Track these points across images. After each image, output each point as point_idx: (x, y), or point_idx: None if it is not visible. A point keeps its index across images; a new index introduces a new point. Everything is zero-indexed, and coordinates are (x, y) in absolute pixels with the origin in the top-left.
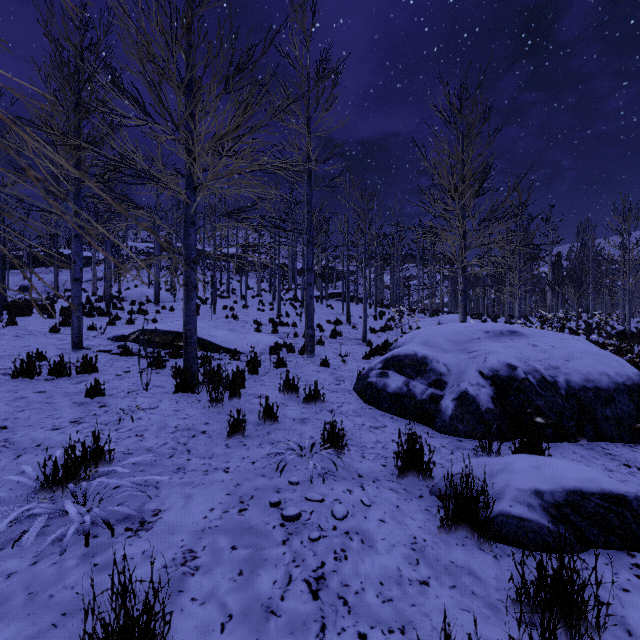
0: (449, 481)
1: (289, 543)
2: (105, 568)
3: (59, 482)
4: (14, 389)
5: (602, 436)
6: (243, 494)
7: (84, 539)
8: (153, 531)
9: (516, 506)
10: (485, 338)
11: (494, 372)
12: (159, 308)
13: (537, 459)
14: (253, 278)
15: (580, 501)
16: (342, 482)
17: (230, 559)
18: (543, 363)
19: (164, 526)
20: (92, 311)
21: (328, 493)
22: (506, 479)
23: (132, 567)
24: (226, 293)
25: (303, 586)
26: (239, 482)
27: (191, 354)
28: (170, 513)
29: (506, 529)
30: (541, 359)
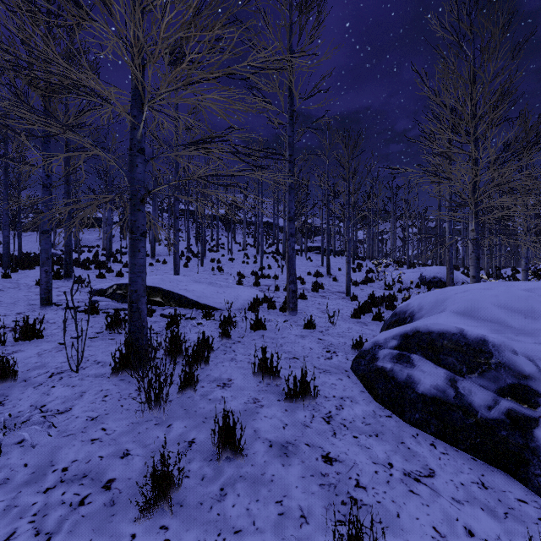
0: None
1: None
2: None
3: None
4: None
5: None
6: None
7: None
8: None
9: None
10: None
11: None
12: (154, 261)
13: None
14: (240, 234)
15: None
16: None
17: None
18: None
19: None
20: (89, 264)
21: None
22: None
23: None
24: (216, 247)
25: None
26: None
27: (137, 323)
28: None
29: None
30: None
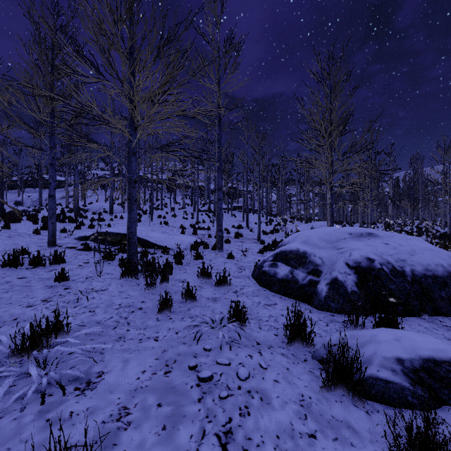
0: (328, 350)
1: (203, 401)
2: (55, 423)
3: (26, 349)
4: (2, 276)
5: (439, 312)
6: (168, 359)
7: (40, 398)
8: (96, 390)
9: (382, 371)
10: (349, 238)
11: (357, 264)
12: (112, 217)
13: (397, 332)
14: (179, 196)
15: (433, 367)
16: (244, 349)
17: (156, 415)
18: (394, 257)
19: (105, 386)
20: (64, 219)
21: (234, 358)
22: (373, 349)
23: (77, 422)
24: (160, 206)
25: (214, 440)
26: (165, 349)
27: (133, 250)
28: (111, 375)
29: (375, 389)
30: (392, 254)
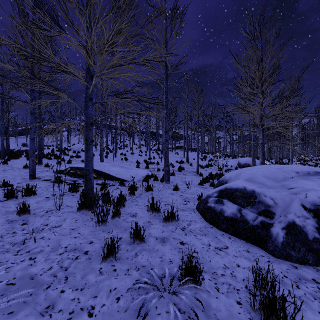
0: None
1: None
2: None
3: None
4: None
5: None
6: None
7: None
8: None
9: None
10: (297, 177)
11: (315, 206)
12: None
13: None
14: (137, 139)
15: None
16: None
17: None
18: None
19: None
20: (50, 156)
21: None
22: None
23: None
24: (123, 146)
25: None
26: None
27: (89, 185)
28: None
29: None
30: None
